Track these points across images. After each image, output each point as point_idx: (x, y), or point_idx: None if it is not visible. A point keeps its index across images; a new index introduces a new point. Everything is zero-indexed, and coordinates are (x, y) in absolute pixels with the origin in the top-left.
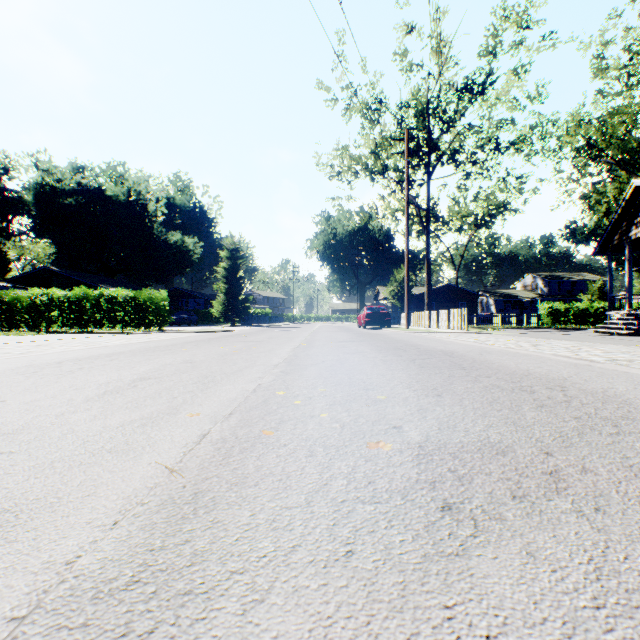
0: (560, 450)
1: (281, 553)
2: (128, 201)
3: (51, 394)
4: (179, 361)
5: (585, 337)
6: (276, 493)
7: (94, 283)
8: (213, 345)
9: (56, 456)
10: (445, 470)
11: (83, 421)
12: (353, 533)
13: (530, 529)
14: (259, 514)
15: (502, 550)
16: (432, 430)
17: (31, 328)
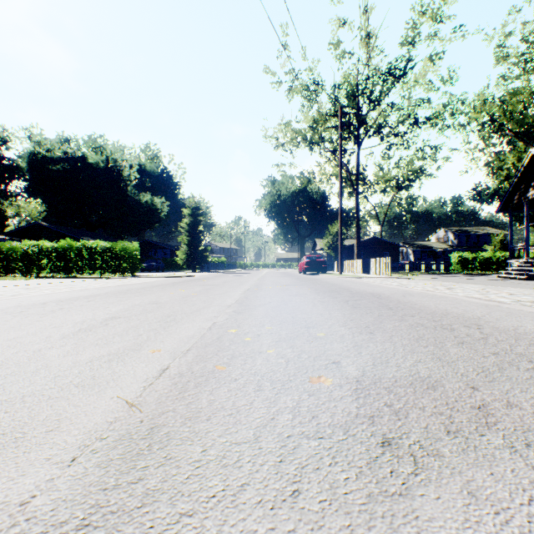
0: (484, 385)
1: (230, 493)
2: (106, 167)
3: (32, 332)
4: (146, 302)
5: (490, 281)
6: (226, 428)
7: (78, 236)
8: (176, 288)
9: (27, 390)
10: (382, 404)
11: (57, 357)
12: (299, 470)
13: (468, 466)
14: (210, 450)
15: (444, 489)
16: (367, 365)
17: (24, 274)
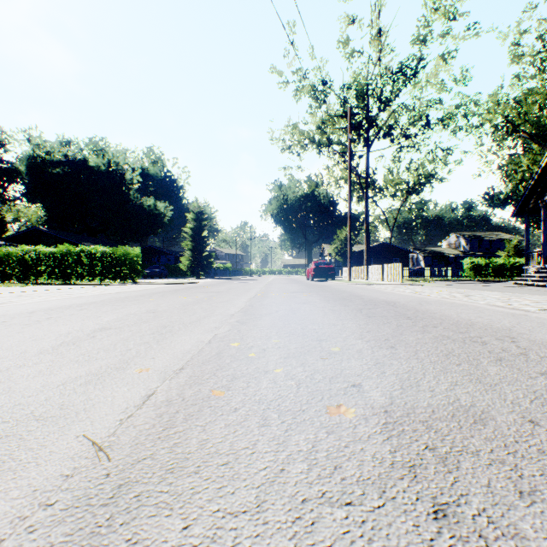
0: (545, 417)
1: None
2: (108, 171)
3: (7, 345)
4: (143, 311)
5: (507, 288)
6: (220, 486)
7: (78, 241)
8: (178, 295)
9: None
10: (423, 447)
11: (25, 378)
12: None
13: None
14: (194, 527)
15: None
16: (395, 389)
17: (21, 280)
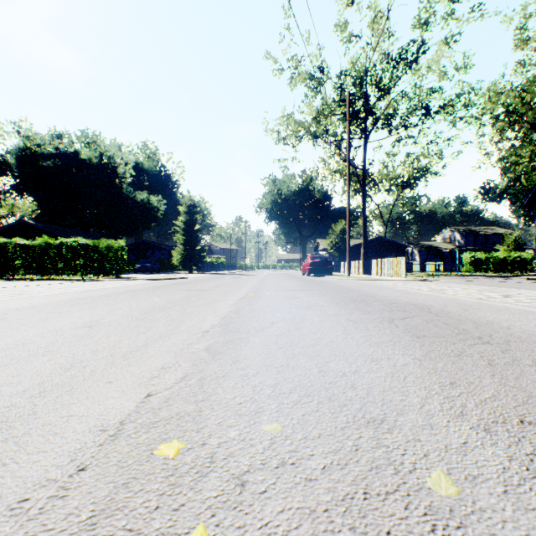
0: None
1: None
2: (100, 164)
3: None
4: (78, 323)
5: (530, 285)
6: None
7: (66, 235)
8: (151, 295)
9: None
10: None
11: None
12: None
13: None
14: None
15: None
16: None
17: None
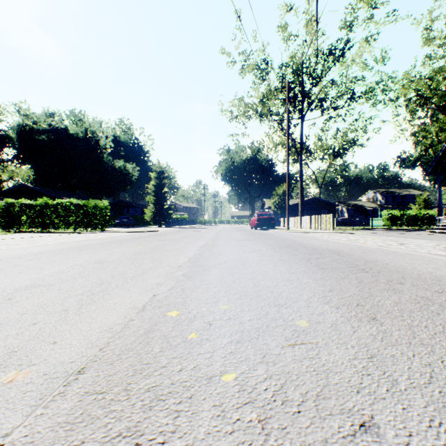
0: None
1: None
2: (85, 138)
3: None
4: (91, 261)
5: (428, 236)
6: None
7: (59, 196)
8: (135, 243)
9: None
10: None
11: None
12: None
13: None
14: None
15: None
16: None
17: (5, 229)
